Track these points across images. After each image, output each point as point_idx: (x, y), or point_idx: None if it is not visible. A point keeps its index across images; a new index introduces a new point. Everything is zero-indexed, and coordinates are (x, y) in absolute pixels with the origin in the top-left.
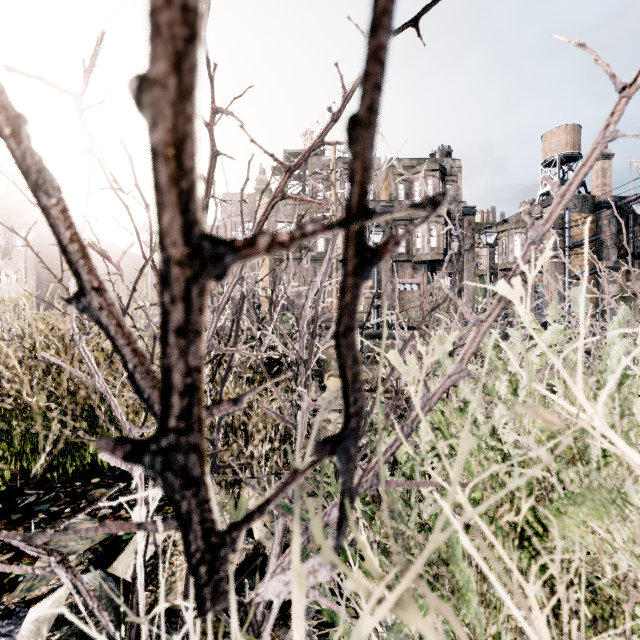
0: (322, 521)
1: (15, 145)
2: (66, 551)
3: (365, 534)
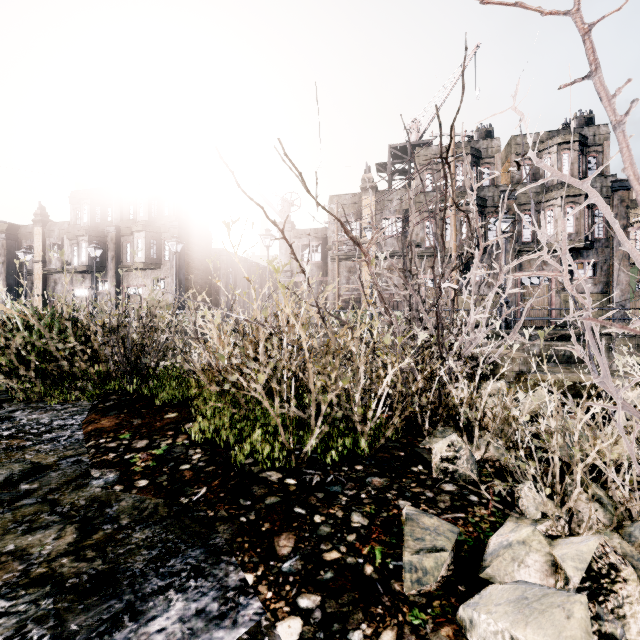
0: None
1: None
2: (428, 545)
3: None
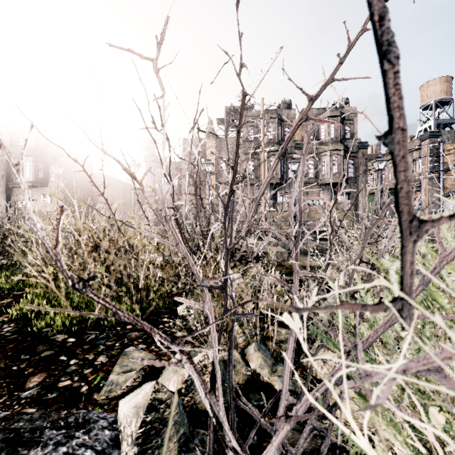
0: (367, 341)
1: (378, 27)
2: (128, 369)
3: (382, 356)
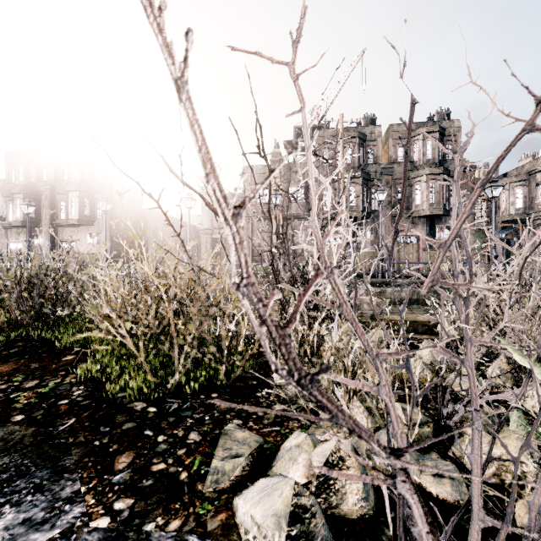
0: None
1: None
2: (233, 453)
3: None
